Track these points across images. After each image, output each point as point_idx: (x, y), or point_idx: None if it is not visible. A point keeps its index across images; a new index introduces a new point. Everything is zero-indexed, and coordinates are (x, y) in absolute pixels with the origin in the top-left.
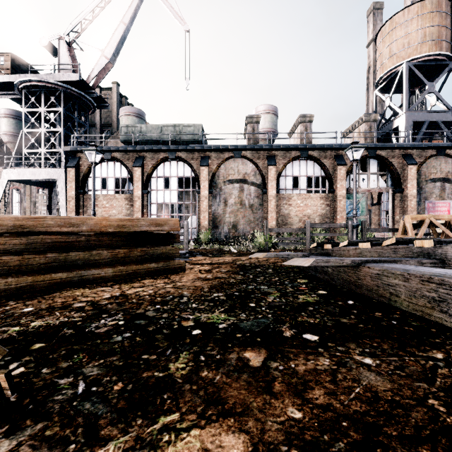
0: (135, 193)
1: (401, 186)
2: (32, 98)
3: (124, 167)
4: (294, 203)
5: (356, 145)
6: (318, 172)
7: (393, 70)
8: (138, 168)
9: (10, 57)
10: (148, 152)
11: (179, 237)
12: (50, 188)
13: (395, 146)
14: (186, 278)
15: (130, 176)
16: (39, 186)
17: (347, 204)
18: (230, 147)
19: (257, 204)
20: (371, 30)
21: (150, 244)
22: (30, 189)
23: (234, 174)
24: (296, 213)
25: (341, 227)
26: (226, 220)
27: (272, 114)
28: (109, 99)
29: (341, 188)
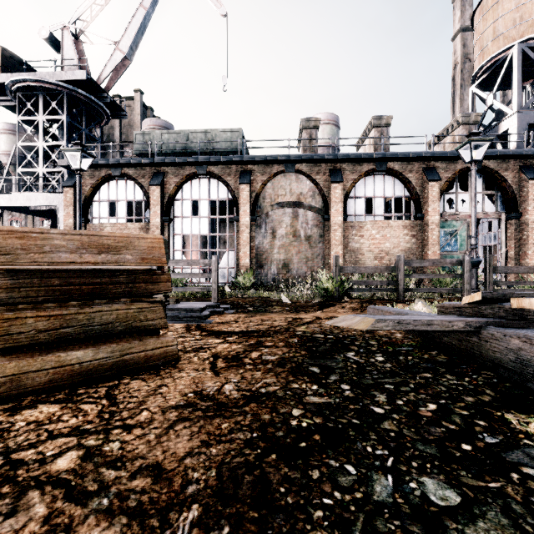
0: (153, 221)
1: (517, 210)
2: (28, 103)
3: (138, 186)
4: (367, 233)
5: (477, 137)
6: (400, 192)
7: (498, 57)
8: (156, 187)
9: (0, 52)
10: (170, 166)
11: (168, 280)
12: (54, 218)
13: (511, 153)
14: (162, 399)
15: (146, 198)
16: (39, 215)
17: (441, 235)
18: (280, 158)
19: (316, 235)
20: (458, 17)
21: (87, 297)
22: (33, 221)
23: (285, 194)
24: (369, 248)
25: (452, 264)
26: (274, 257)
27: (333, 124)
28: (130, 110)
29: (433, 213)
